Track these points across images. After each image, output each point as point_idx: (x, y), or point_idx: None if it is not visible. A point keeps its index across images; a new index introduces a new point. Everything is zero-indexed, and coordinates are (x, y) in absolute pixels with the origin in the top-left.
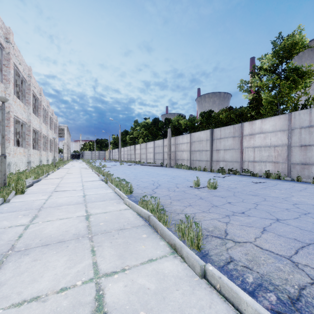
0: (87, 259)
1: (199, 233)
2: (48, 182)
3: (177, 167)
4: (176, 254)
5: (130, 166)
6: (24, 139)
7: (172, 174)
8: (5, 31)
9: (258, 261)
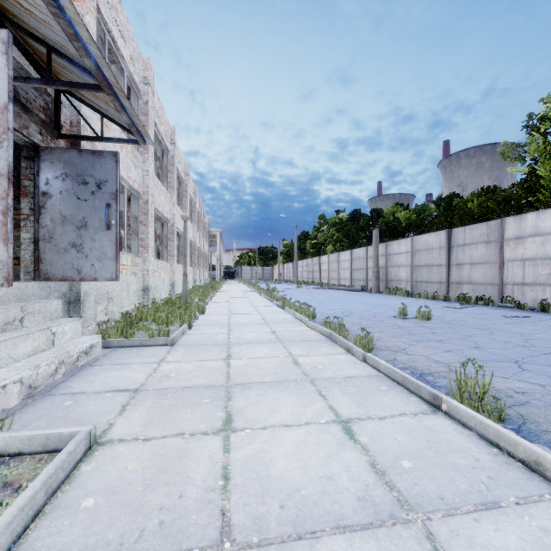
0: (283, 350)
1: (371, 341)
2: (218, 306)
3: (389, 292)
4: (349, 354)
5: (312, 290)
6: (181, 254)
7: (375, 302)
8: (170, 132)
9: (416, 362)
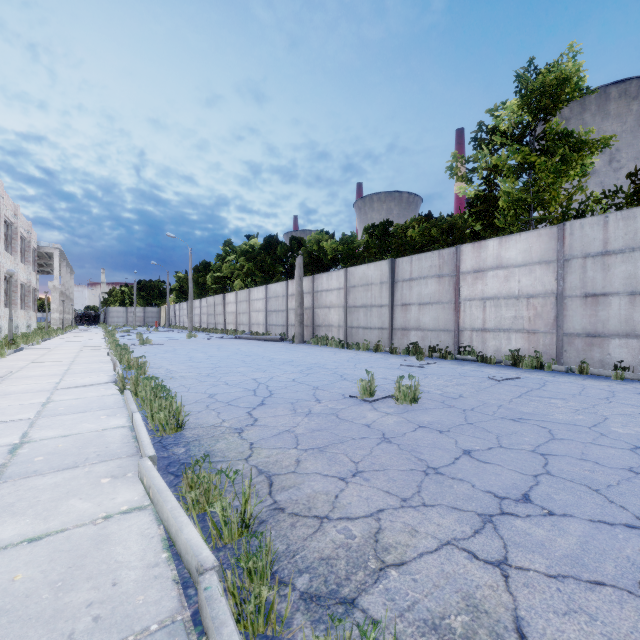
0: None
1: None
2: None
3: (318, 342)
4: None
5: (210, 341)
6: None
7: (305, 360)
8: None
9: None
